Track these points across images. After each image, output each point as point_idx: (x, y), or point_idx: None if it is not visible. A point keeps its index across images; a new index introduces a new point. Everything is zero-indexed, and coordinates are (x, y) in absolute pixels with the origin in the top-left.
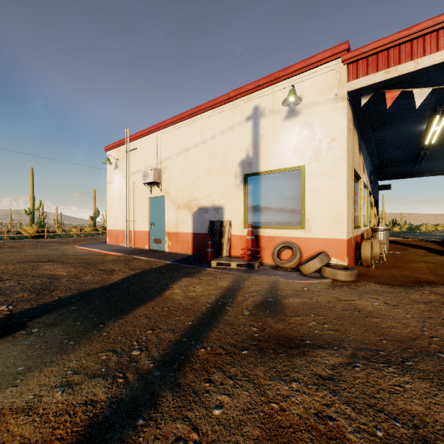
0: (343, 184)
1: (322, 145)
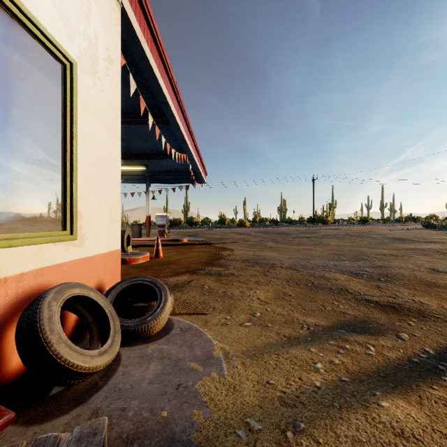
0: (119, 153)
1: (99, 51)
